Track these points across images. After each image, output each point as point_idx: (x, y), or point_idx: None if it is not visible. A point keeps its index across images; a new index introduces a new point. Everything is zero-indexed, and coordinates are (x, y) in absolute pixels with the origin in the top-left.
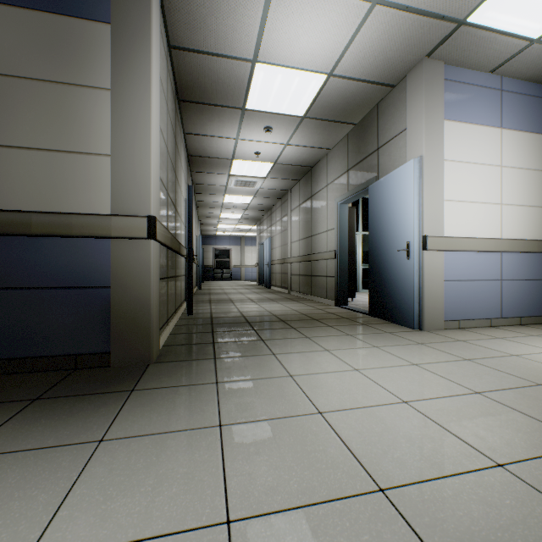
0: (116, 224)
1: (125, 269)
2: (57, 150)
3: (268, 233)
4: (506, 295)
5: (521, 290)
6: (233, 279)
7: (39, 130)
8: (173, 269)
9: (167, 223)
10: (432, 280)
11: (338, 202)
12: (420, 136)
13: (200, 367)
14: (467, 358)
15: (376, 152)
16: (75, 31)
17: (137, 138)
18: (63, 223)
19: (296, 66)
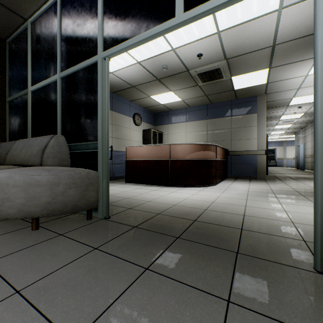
0: (258, 152)
1: (260, 160)
2: (246, 139)
3: (302, 140)
4: None
5: None
6: (277, 166)
7: (243, 136)
8: None
9: None
10: None
11: None
12: None
13: (278, 181)
14: None
15: None
16: (249, 116)
17: (262, 134)
18: (248, 152)
19: (310, 95)
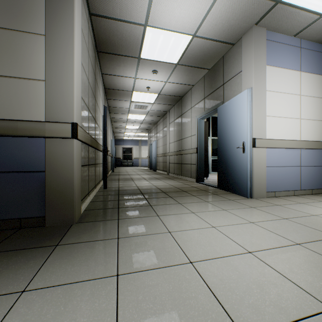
0: (49, 128)
1: (56, 159)
2: (7, 76)
3: (155, 138)
4: (303, 176)
5: (312, 173)
6: (134, 166)
7: None
8: (93, 159)
9: (88, 129)
10: (258, 166)
11: (198, 118)
12: (251, 75)
13: (107, 226)
14: (284, 217)
15: (222, 86)
16: None
17: (64, 69)
18: (10, 126)
19: (172, 29)
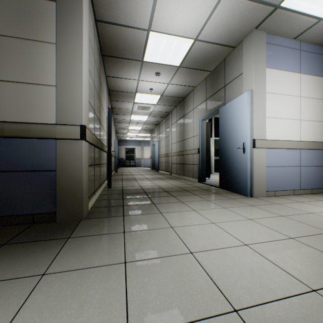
0: (59, 130)
1: (66, 159)
2: (21, 82)
3: (157, 138)
4: (303, 176)
5: (312, 173)
6: (136, 166)
7: (9, 69)
8: (98, 160)
9: (94, 131)
10: (258, 166)
11: (200, 119)
12: (251, 78)
13: (113, 221)
14: (282, 215)
15: (223, 88)
16: (33, 6)
17: (73, 75)
18: (24, 129)
19: (175, 34)
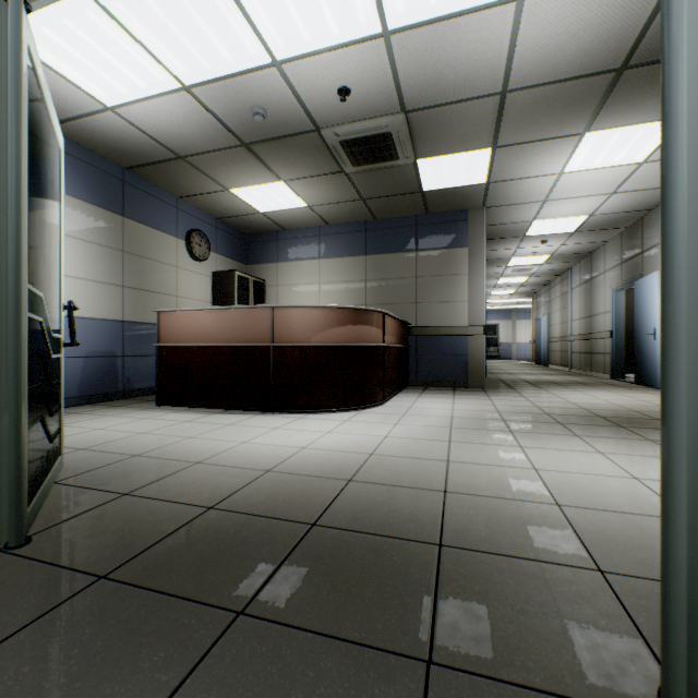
0: (470, 330)
1: (473, 348)
2: (447, 302)
3: (545, 308)
4: None
5: None
6: (501, 359)
7: (441, 295)
8: None
9: None
10: None
11: (613, 289)
12: None
13: (507, 390)
14: None
15: (640, 254)
16: (453, 254)
17: (478, 293)
18: (450, 330)
19: (563, 217)
